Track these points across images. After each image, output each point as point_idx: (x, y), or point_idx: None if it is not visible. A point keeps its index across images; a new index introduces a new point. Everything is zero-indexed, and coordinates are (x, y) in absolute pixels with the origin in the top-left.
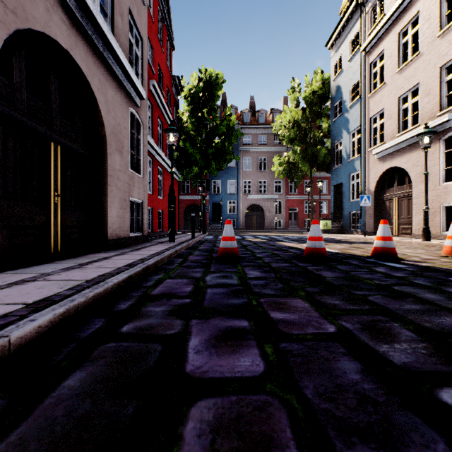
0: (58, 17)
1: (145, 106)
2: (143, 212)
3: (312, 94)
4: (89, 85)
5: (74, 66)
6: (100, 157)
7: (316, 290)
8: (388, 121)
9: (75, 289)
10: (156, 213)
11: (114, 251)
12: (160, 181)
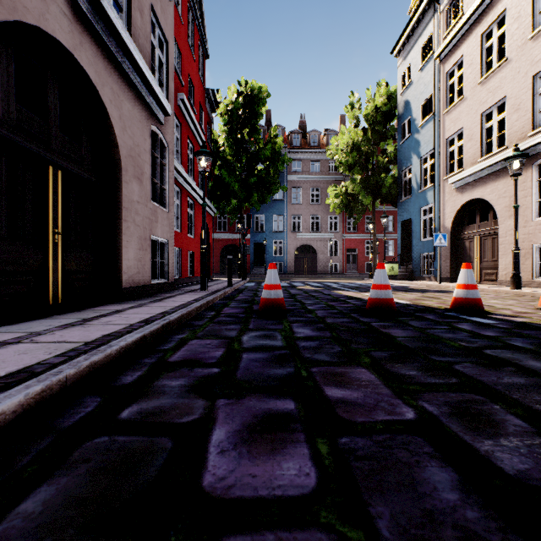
0: (58, 8)
1: (171, 124)
2: (169, 254)
3: (375, 111)
4: (98, 95)
5: (79, 71)
6: (114, 185)
7: (385, 355)
8: (467, 142)
9: (67, 356)
10: (186, 255)
11: (131, 302)
12: (191, 216)
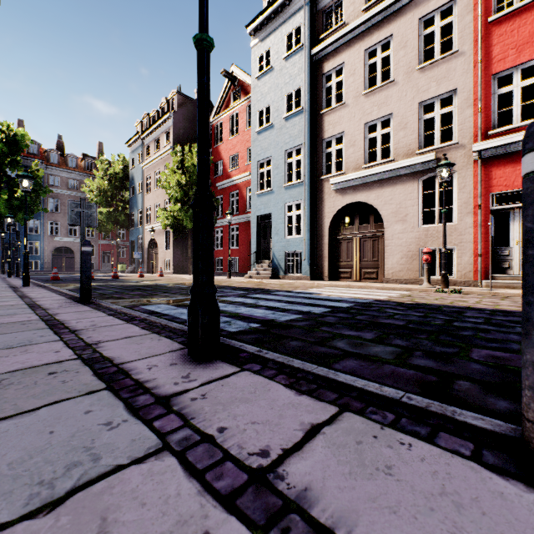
0: None
1: None
2: None
3: (116, 173)
4: None
5: None
6: None
7: None
8: (152, 213)
9: None
10: None
11: None
12: None
